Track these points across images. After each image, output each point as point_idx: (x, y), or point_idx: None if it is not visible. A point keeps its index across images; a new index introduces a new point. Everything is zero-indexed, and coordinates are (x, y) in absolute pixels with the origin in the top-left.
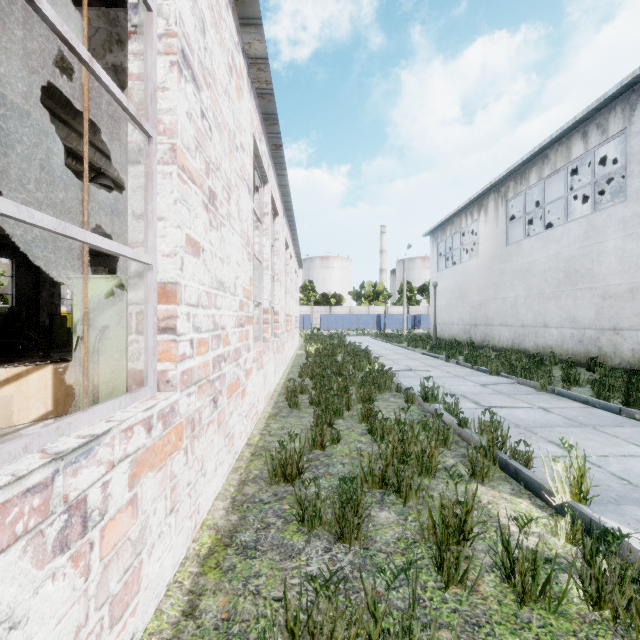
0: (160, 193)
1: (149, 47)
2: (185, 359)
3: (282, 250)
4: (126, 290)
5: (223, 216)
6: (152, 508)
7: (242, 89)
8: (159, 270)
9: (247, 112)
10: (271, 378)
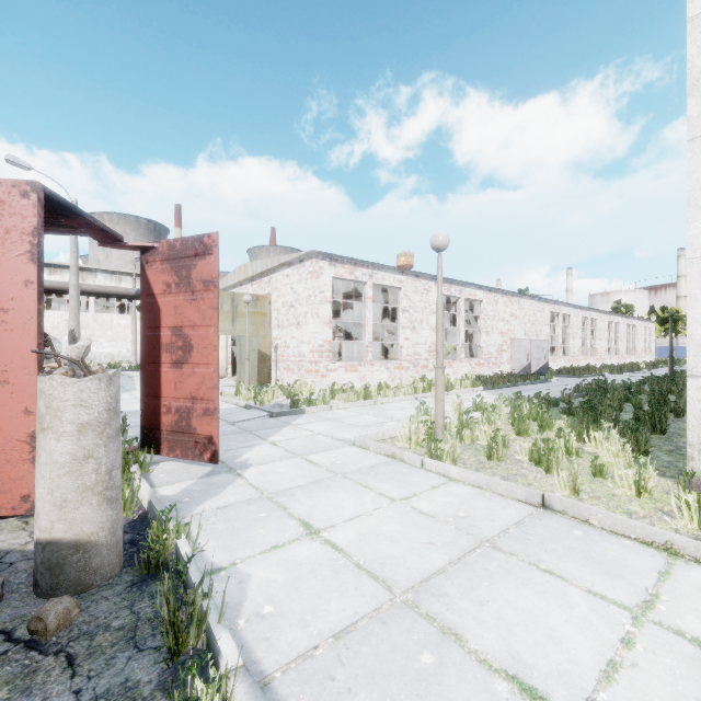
0: (596, 341)
1: (595, 331)
2: (598, 354)
3: (623, 330)
4: (593, 349)
5: (601, 339)
6: (596, 362)
7: (605, 319)
8: (596, 347)
9: (606, 320)
10: (615, 364)
